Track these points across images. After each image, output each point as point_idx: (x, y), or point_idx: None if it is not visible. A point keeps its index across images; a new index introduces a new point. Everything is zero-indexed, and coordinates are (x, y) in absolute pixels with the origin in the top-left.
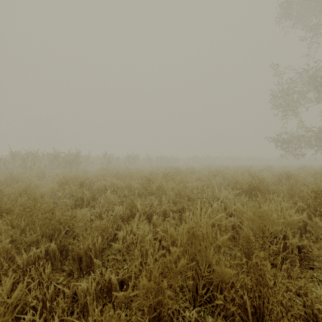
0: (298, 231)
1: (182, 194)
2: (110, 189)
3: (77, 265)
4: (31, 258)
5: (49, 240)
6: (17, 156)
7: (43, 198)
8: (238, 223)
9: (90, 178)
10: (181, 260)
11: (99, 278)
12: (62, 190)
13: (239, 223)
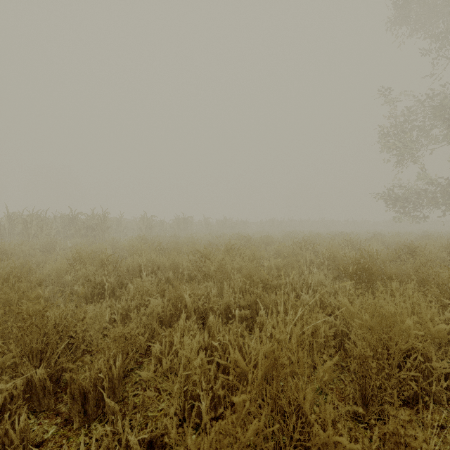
0: (436, 339)
1: (254, 279)
2: (147, 270)
3: (78, 407)
4: (1, 395)
5: (37, 361)
6: (16, 219)
7: (41, 285)
8: (344, 328)
9: (121, 252)
10: (254, 422)
11: (110, 440)
12: (72, 273)
13: (345, 329)
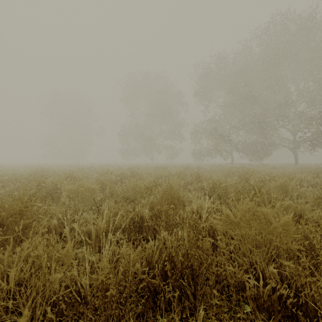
0: None
1: None
2: None
3: None
4: None
5: None
6: None
7: None
8: None
9: None
10: None
11: None
12: None
13: None
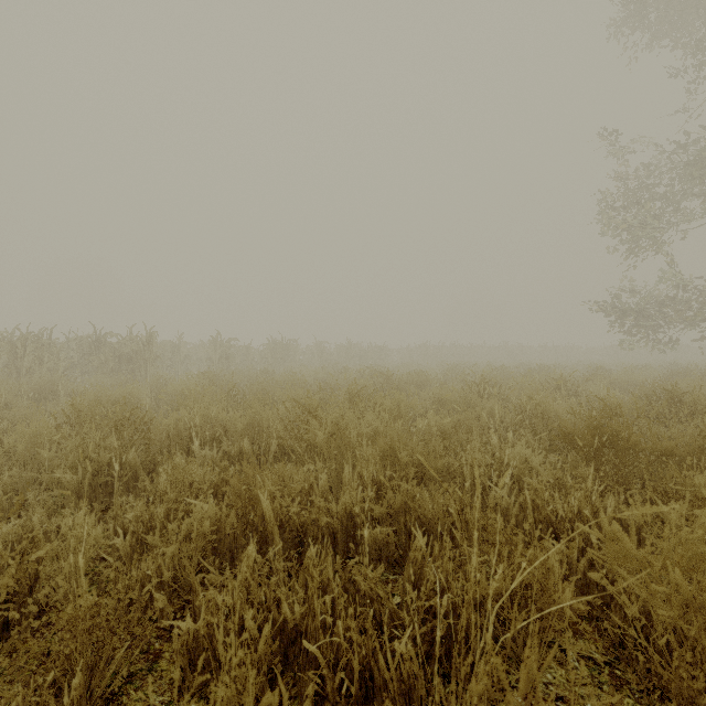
0: None
1: (400, 459)
2: (205, 435)
3: None
4: None
5: None
6: None
7: None
8: (598, 578)
9: (169, 400)
10: None
11: None
12: (55, 444)
13: (603, 581)
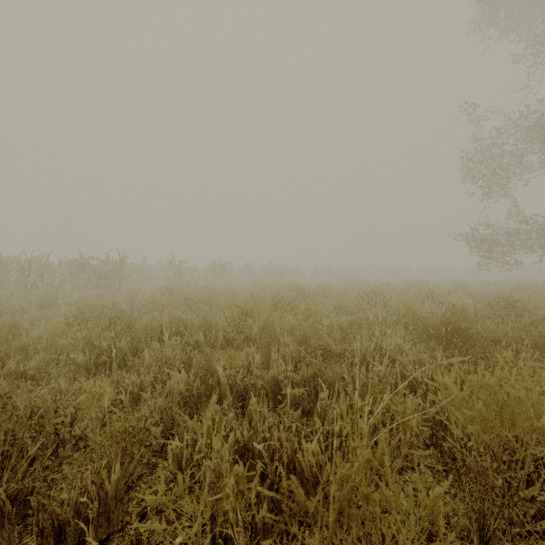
0: None
1: (311, 344)
2: (171, 330)
3: None
4: None
5: None
6: (9, 264)
7: (26, 352)
8: (439, 416)
9: (140, 306)
10: None
11: None
12: (69, 335)
13: (442, 418)
